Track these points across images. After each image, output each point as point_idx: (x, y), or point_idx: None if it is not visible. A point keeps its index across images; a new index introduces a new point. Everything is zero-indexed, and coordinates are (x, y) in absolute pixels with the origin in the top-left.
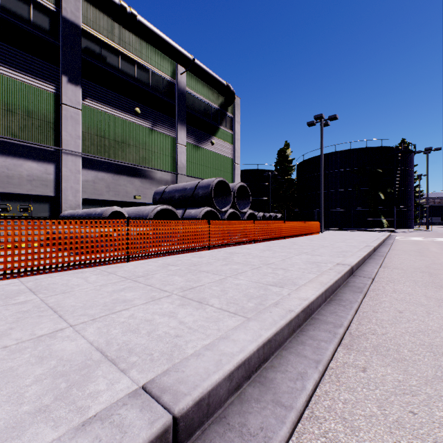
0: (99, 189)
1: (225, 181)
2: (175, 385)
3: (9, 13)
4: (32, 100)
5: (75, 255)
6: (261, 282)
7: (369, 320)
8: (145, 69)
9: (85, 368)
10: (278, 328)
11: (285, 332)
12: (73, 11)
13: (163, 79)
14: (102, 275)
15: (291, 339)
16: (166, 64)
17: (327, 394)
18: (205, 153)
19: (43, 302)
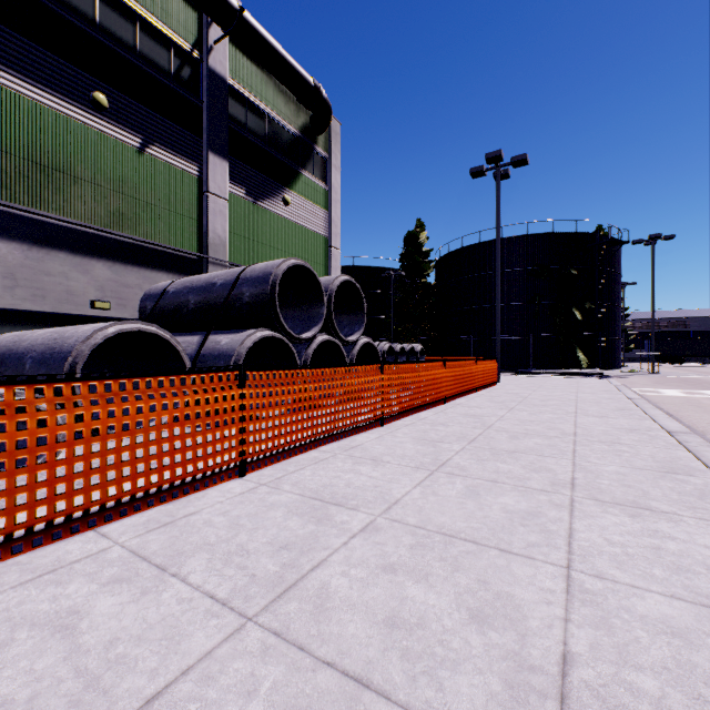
0: None
1: (308, 269)
2: None
3: None
4: None
5: None
6: None
7: None
8: (122, 9)
9: None
10: None
11: None
12: None
13: (171, 44)
14: None
15: None
16: (179, 13)
17: None
18: (270, 220)
19: None
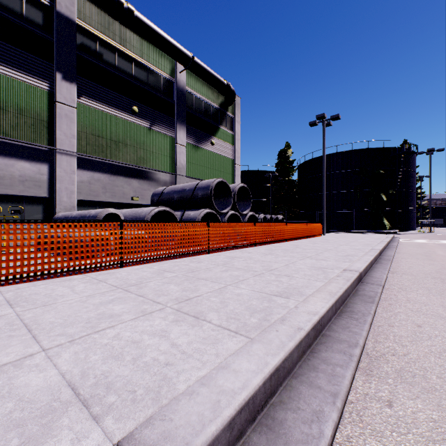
0: (95, 190)
1: (225, 182)
2: (159, 443)
3: (0, 7)
4: (25, 98)
5: (62, 261)
6: (264, 292)
7: (386, 336)
8: (142, 67)
9: (48, 414)
10: (287, 352)
11: (294, 356)
12: (68, 6)
13: (161, 77)
14: (91, 284)
15: (301, 363)
16: (165, 62)
17: (350, 441)
18: (204, 153)
19: (19, 318)
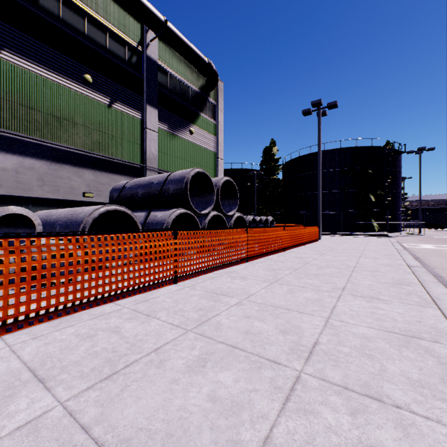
0: (25, 182)
1: (205, 174)
2: None
3: None
4: None
5: None
6: None
7: None
8: (99, 26)
9: None
10: None
11: None
12: None
13: (126, 43)
14: None
15: None
16: (130, 25)
17: None
18: (182, 143)
19: None
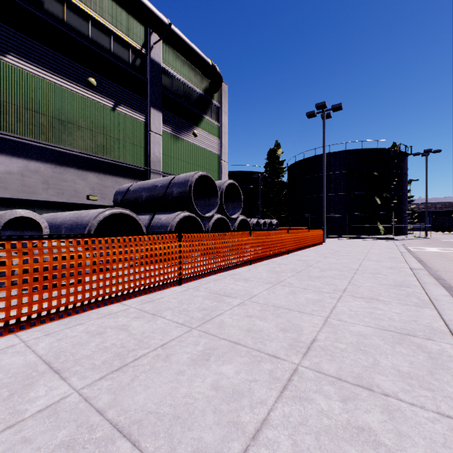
0: (30, 185)
1: (209, 177)
2: None
3: None
4: None
5: None
6: None
7: None
8: (103, 29)
9: None
10: None
11: None
12: None
13: (129, 46)
14: None
15: None
16: (134, 28)
17: None
18: (185, 146)
19: None
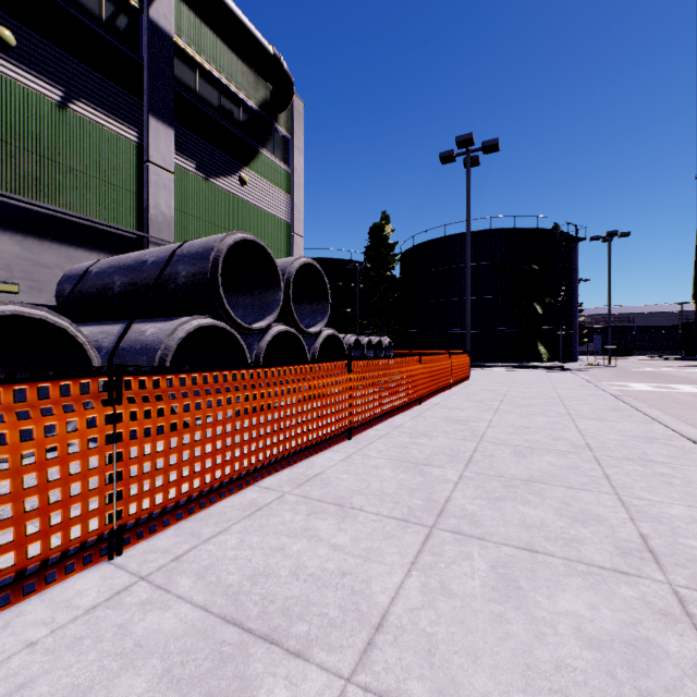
0: None
1: (261, 246)
2: None
3: None
4: None
5: None
6: None
7: None
8: None
9: None
10: None
11: None
12: None
13: None
14: None
15: None
16: None
17: None
18: (224, 199)
19: None
